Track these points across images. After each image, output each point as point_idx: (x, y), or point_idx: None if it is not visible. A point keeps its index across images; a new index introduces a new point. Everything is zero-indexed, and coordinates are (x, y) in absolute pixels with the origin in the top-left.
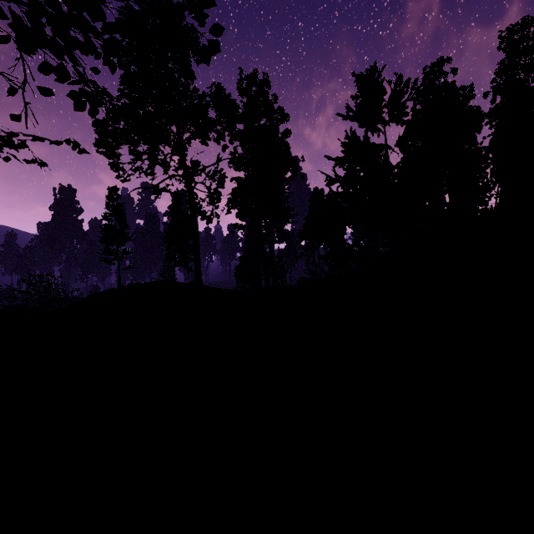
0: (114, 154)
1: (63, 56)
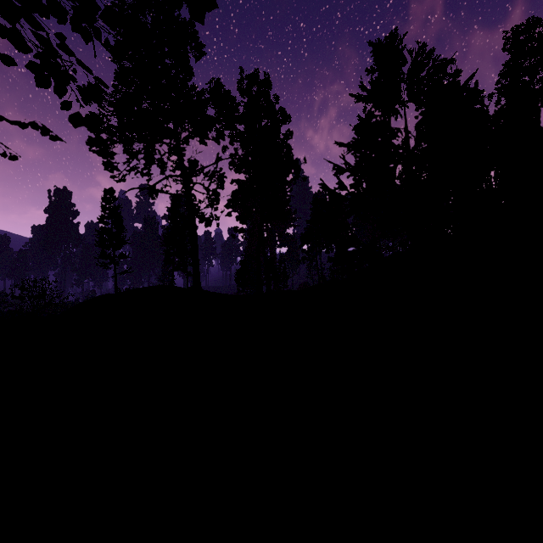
0: (108, 153)
1: (23, 15)
